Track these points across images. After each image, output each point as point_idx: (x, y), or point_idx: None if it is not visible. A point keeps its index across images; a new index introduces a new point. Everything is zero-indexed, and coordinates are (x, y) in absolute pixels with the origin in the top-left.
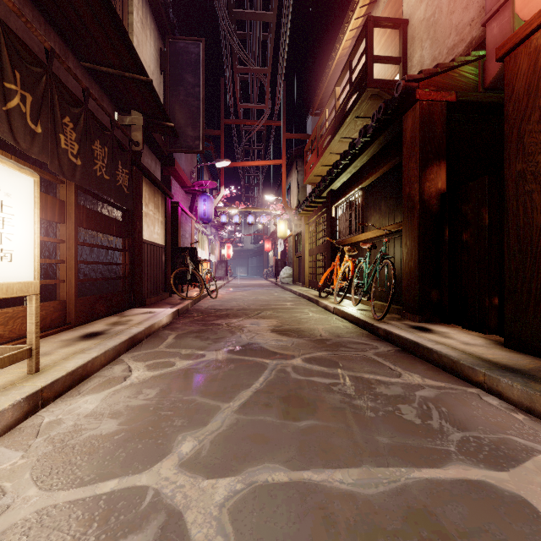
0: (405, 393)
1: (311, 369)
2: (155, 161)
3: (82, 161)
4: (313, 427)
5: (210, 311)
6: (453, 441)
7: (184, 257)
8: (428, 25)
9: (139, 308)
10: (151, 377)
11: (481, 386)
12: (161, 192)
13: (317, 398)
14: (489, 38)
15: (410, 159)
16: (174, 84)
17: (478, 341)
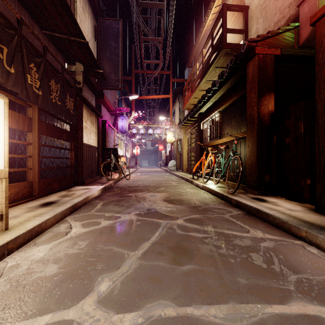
0: (253, 244)
1: (189, 227)
2: (91, 95)
3: (42, 92)
4: (192, 270)
5: (125, 187)
6: (291, 282)
7: (109, 154)
8: (262, 9)
9: (80, 185)
10: (84, 232)
11: (304, 239)
12: (95, 114)
13: (194, 248)
14: (301, 14)
15: (251, 91)
16: (103, 47)
17: (298, 208)
